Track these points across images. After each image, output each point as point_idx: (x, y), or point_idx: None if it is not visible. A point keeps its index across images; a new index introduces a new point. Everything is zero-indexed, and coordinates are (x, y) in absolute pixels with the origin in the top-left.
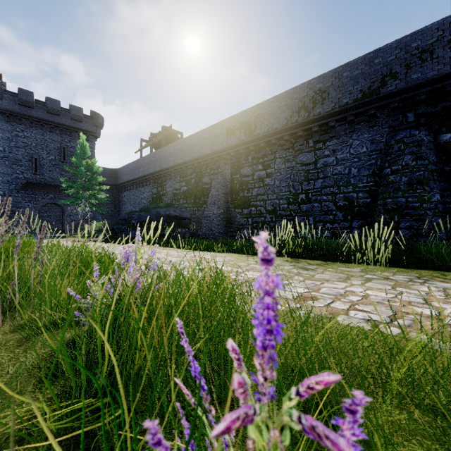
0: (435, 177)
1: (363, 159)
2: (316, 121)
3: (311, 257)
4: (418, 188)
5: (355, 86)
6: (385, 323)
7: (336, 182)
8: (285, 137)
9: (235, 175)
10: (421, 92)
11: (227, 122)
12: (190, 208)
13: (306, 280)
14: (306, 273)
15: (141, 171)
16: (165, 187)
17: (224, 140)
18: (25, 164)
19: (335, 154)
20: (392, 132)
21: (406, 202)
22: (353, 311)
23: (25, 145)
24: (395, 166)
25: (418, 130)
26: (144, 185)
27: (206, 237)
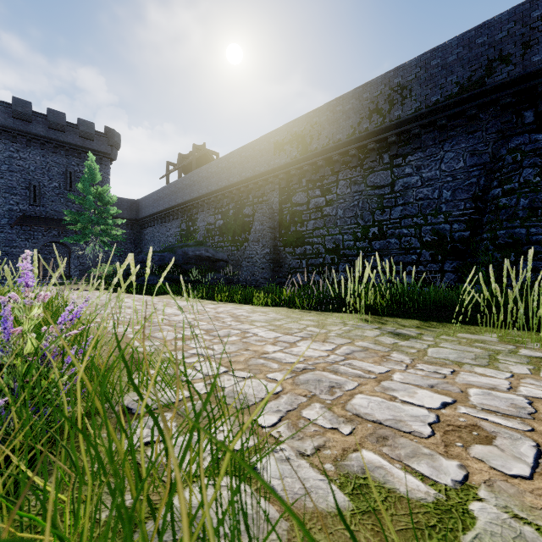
0: None
1: (459, 178)
2: (394, 128)
3: (401, 314)
4: None
5: (449, 77)
6: None
7: (421, 210)
8: (351, 151)
9: (284, 203)
10: None
11: (275, 135)
12: (228, 247)
13: (417, 362)
14: (408, 346)
15: (167, 202)
16: (197, 221)
17: (270, 159)
18: (20, 193)
19: (419, 172)
20: (501, 139)
21: (527, 234)
22: None
23: (20, 169)
24: (509, 184)
25: (541, 134)
26: (170, 219)
27: (247, 285)
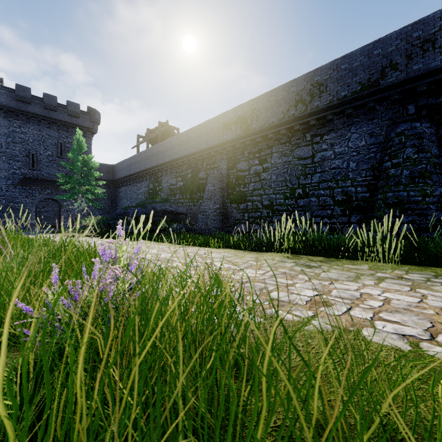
0: (438, 171)
1: (362, 153)
2: (314, 115)
3: (313, 253)
4: (421, 182)
5: (354, 78)
6: (425, 339)
7: (334, 177)
8: (282, 131)
9: (231, 169)
10: (422, 83)
11: (224, 117)
12: (186, 203)
13: (312, 279)
14: (310, 271)
15: (137, 167)
16: (162, 182)
17: (220, 135)
18: (22, 160)
19: (332, 148)
20: (392, 125)
21: (407, 196)
22: (379, 322)
23: (22, 141)
24: (396, 159)
25: (420, 122)
26: (140, 181)
27: (202, 232)
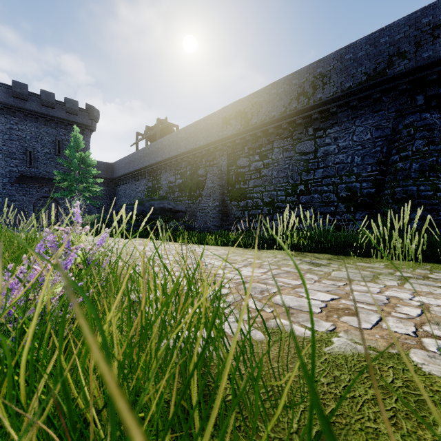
0: None
1: (367, 147)
2: (317, 107)
3: (318, 250)
4: (431, 175)
5: (359, 68)
6: None
7: (338, 172)
8: (283, 125)
9: (230, 166)
10: (432, 72)
11: (223, 112)
12: (185, 201)
13: (323, 279)
14: (318, 270)
15: (136, 164)
16: (161, 180)
17: (220, 131)
18: (19, 157)
19: (336, 142)
20: (399, 117)
21: (417, 191)
22: (429, 340)
23: (19, 138)
24: (404, 152)
25: (430, 113)
26: (139, 179)
27: (201, 231)
